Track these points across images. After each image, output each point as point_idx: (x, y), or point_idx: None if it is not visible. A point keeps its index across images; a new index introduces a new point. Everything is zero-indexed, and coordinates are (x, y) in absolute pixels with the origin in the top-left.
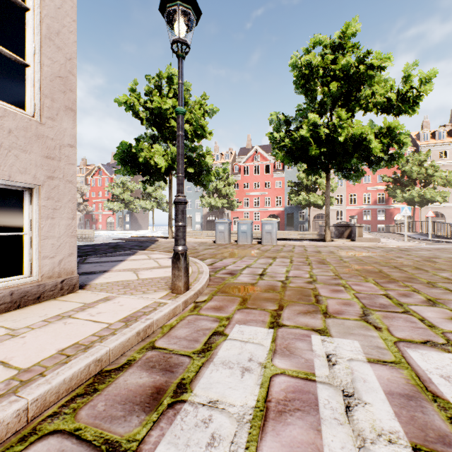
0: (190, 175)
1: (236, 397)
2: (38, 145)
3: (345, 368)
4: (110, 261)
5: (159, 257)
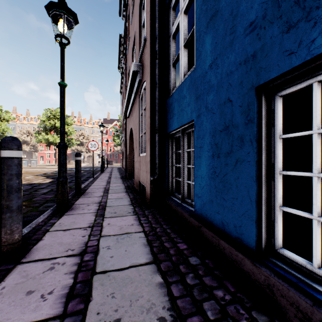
0: None
1: None
2: None
3: None
4: None
5: None
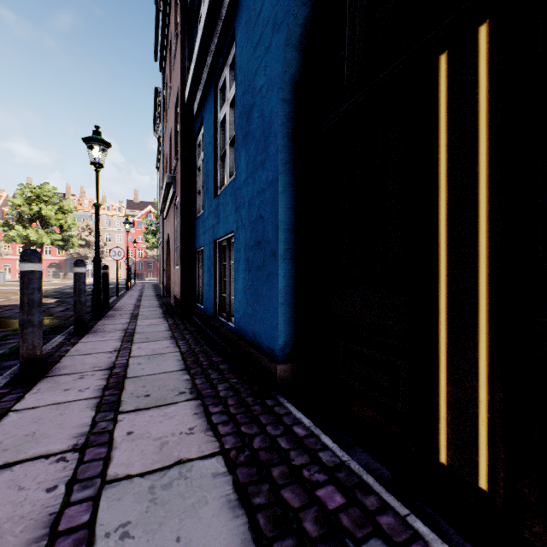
0: None
1: None
2: None
3: None
4: None
5: None
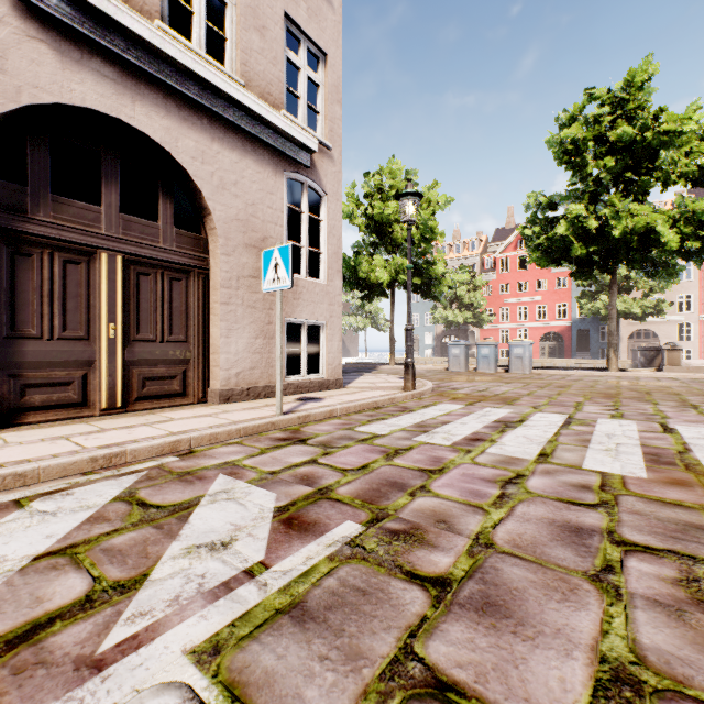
0: (416, 286)
1: (434, 413)
2: (326, 298)
3: (492, 413)
4: (346, 378)
5: (386, 377)
